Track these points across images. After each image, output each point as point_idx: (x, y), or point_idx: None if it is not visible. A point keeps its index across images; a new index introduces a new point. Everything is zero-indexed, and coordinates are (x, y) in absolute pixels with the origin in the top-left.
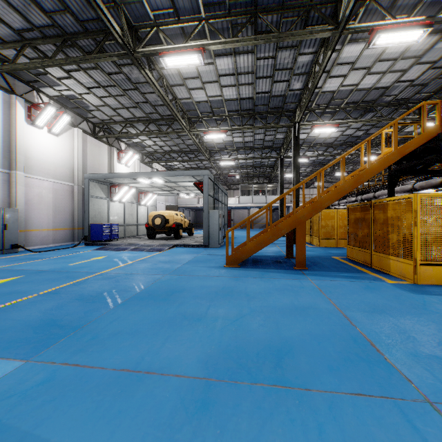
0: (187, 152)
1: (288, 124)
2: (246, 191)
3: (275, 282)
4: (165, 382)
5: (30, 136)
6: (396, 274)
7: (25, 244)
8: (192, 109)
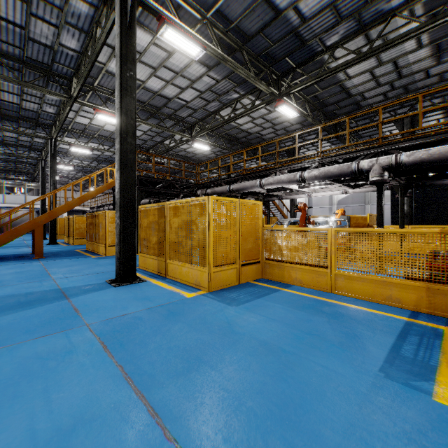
0: None
1: (44, 136)
2: None
3: (10, 266)
4: None
5: None
6: (101, 253)
7: None
8: None
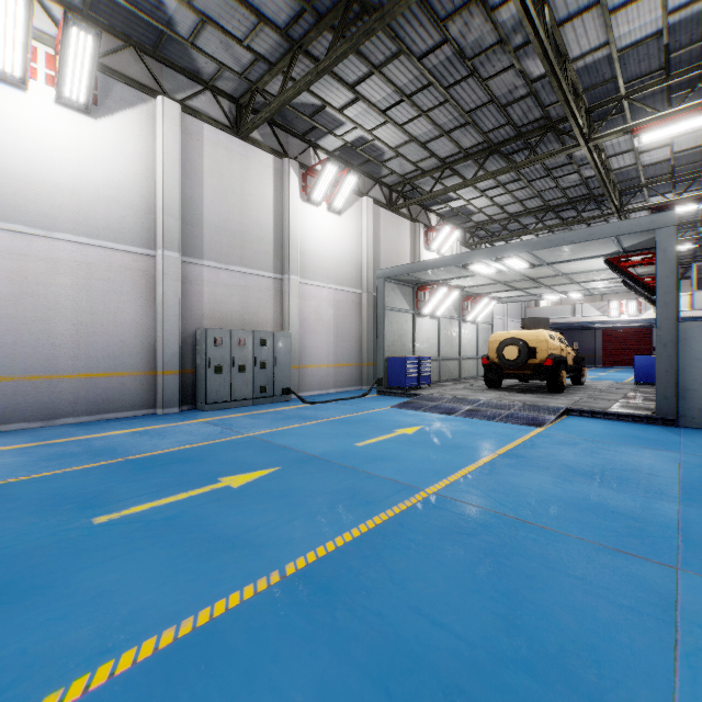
0: (559, 206)
1: None
2: (697, 281)
3: None
4: None
5: (305, 220)
6: None
7: (299, 387)
8: (601, 80)
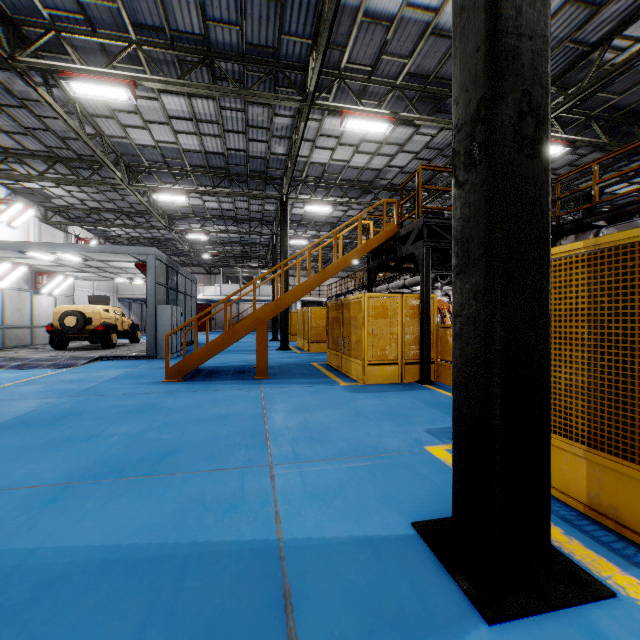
0: (131, 213)
1: (274, 195)
2: (234, 277)
3: (218, 393)
4: (12, 494)
5: None
6: (355, 377)
7: None
8: (132, 153)
